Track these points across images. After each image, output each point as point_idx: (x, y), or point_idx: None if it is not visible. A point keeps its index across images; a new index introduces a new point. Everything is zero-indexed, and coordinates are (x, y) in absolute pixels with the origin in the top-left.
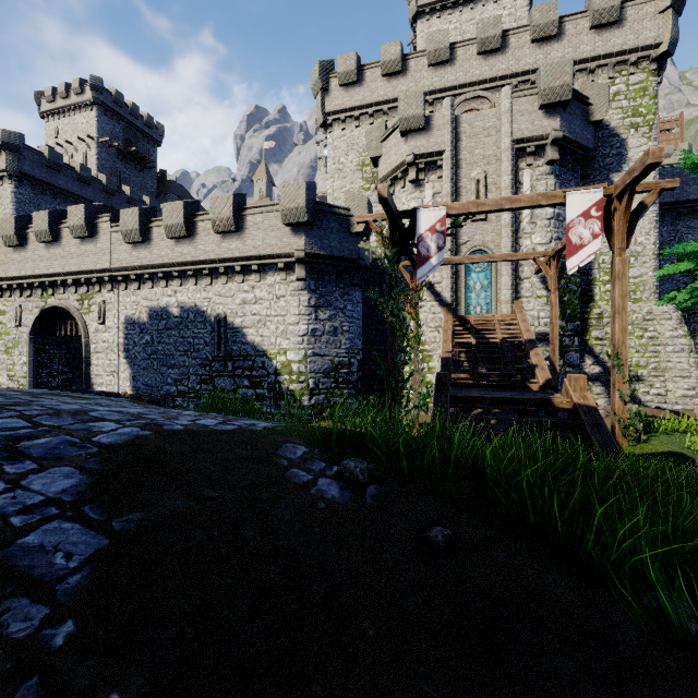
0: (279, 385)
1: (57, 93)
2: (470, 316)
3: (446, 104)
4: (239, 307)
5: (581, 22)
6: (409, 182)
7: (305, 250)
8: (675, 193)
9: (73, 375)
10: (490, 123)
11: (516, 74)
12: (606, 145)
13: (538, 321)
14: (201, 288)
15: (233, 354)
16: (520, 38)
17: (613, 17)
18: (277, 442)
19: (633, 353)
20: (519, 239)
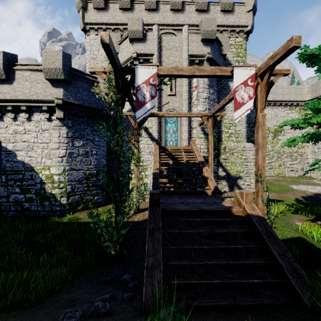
0: (44, 191)
1: None
2: (168, 147)
3: (155, 28)
4: (11, 135)
5: (217, 7)
6: None
7: (63, 99)
8: None
9: None
10: (177, 44)
11: (188, 25)
12: None
13: (200, 150)
14: None
15: (7, 170)
16: (190, 7)
17: (230, 8)
18: None
19: (238, 166)
20: (191, 107)
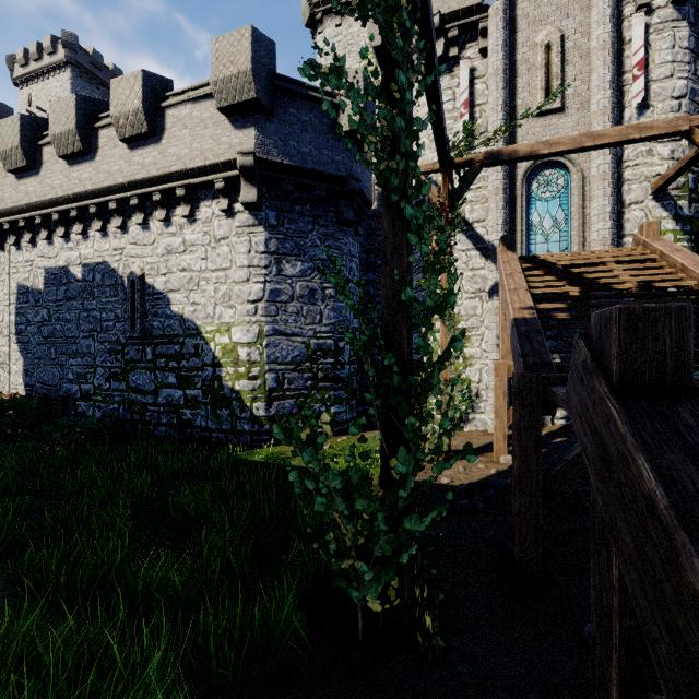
0: (219, 383)
1: (29, 55)
2: (550, 256)
3: None
4: (161, 259)
5: None
6: None
7: (256, 154)
8: None
9: None
10: None
11: None
12: None
13: None
14: (110, 234)
15: (154, 335)
16: None
17: None
18: None
19: None
20: None
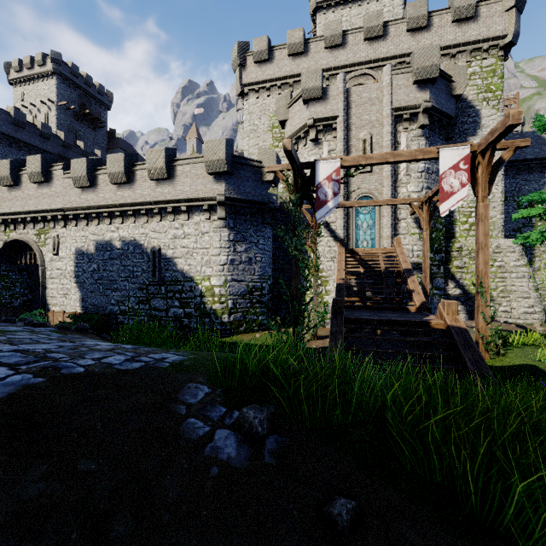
0: (204, 305)
1: (23, 64)
2: (359, 250)
3: (339, 78)
4: (171, 241)
5: (445, 16)
6: (310, 141)
7: (225, 194)
8: (516, 153)
9: (33, 297)
10: (374, 95)
11: (394, 57)
12: (465, 114)
13: (412, 253)
14: (139, 225)
15: (166, 280)
16: (398, 28)
17: (470, 14)
18: (180, 382)
19: None
20: (397, 188)
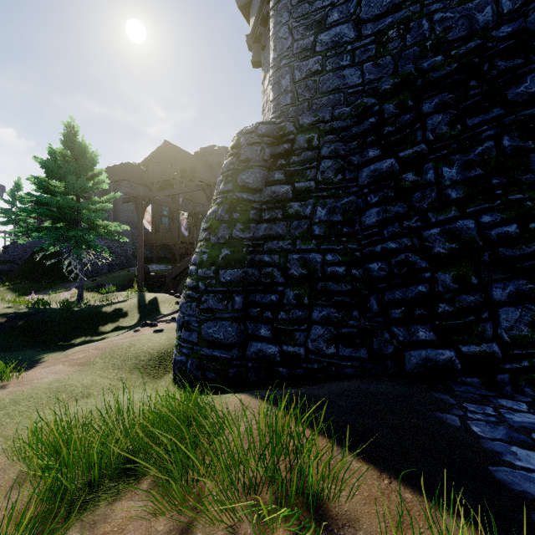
0: None
1: None
2: None
3: None
4: None
5: None
6: None
7: None
8: None
9: None
10: None
11: None
12: None
13: None
14: None
15: None
16: None
17: None
18: None
19: None
20: None
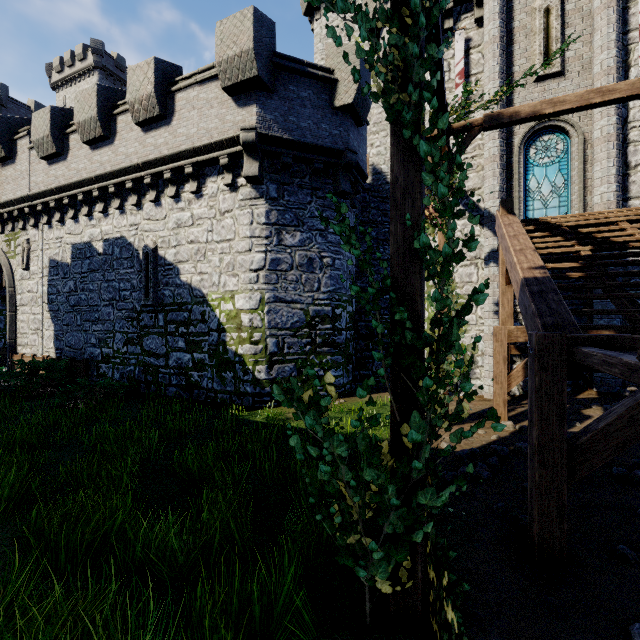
0: (224, 347)
1: (64, 62)
2: (553, 219)
3: None
4: (172, 232)
5: None
6: None
7: (258, 129)
8: None
9: None
10: None
11: None
12: None
13: None
14: (127, 211)
15: (165, 303)
16: None
17: None
18: None
19: None
20: None
